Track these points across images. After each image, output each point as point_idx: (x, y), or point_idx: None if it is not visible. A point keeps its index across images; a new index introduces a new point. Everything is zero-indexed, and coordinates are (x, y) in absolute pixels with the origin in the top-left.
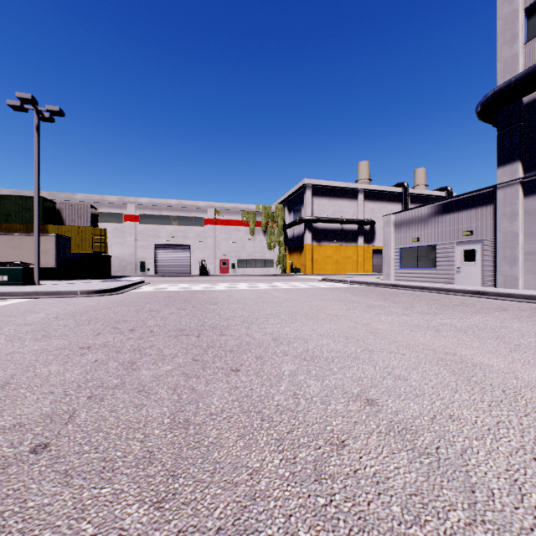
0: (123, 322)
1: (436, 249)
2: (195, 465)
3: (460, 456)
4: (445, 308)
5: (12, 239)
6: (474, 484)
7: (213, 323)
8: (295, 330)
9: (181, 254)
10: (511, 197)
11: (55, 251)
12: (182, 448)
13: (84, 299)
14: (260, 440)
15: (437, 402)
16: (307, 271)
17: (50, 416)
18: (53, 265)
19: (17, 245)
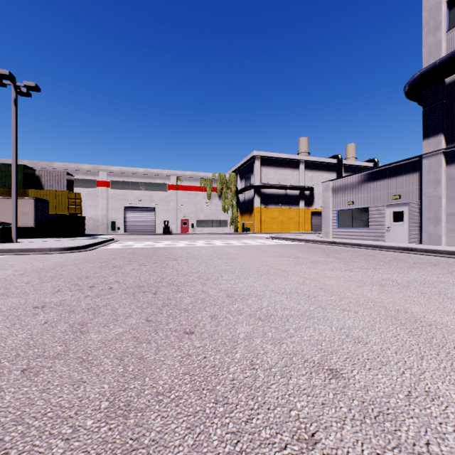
0: (85, 278)
1: (369, 211)
2: None
3: None
4: (382, 263)
5: None
6: None
7: (170, 279)
8: (248, 286)
9: (147, 215)
10: (435, 165)
11: (34, 212)
12: (116, 451)
13: (55, 255)
14: (213, 434)
15: (406, 372)
16: (256, 230)
17: None
18: (32, 224)
19: None
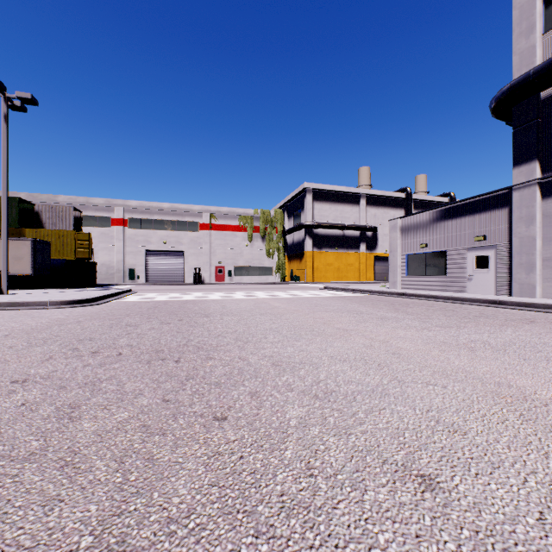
0: (88, 340)
1: (446, 256)
2: None
3: None
4: (467, 320)
5: None
6: None
7: (199, 342)
8: (300, 350)
9: (174, 261)
10: (528, 199)
11: (32, 257)
12: None
13: (54, 311)
14: None
15: (530, 480)
16: (308, 279)
17: None
18: (29, 272)
19: None
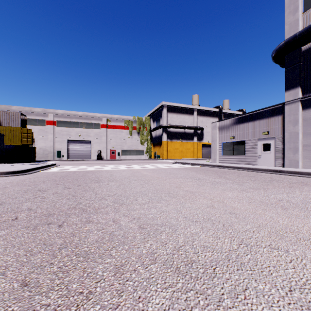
0: None
1: (245, 143)
2: None
3: None
4: (266, 183)
5: None
6: None
7: (85, 204)
8: (161, 212)
9: (85, 146)
10: (294, 110)
11: None
12: None
13: None
14: None
15: None
16: (164, 157)
17: None
18: None
19: None
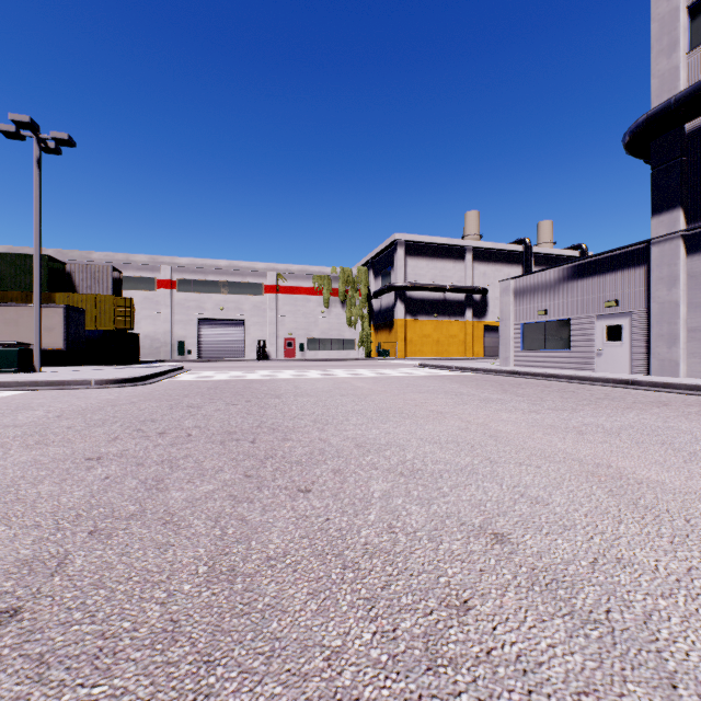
0: (150, 422)
1: (570, 325)
2: (242, 643)
3: (643, 624)
4: (586, 403)
5: (5, 311)
6: (673, 673)
7: (273, 424)
8: (386, 433)
9: (232, 331)
10: (669, 255)
11: (64, 328)
12: (224, 614)
13: (100, 391)
14: (342, 600)
15: (596, 538)
16: (399, 355)
17: (29, 563)
18: (61, 345)
19: (12, 320)
